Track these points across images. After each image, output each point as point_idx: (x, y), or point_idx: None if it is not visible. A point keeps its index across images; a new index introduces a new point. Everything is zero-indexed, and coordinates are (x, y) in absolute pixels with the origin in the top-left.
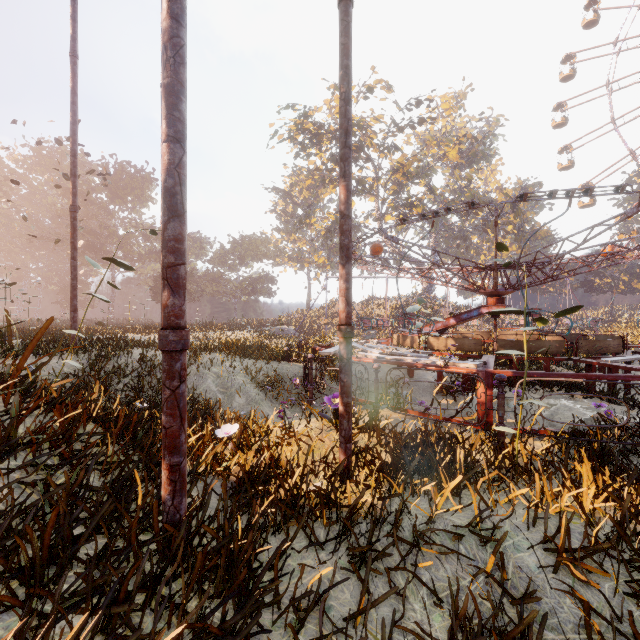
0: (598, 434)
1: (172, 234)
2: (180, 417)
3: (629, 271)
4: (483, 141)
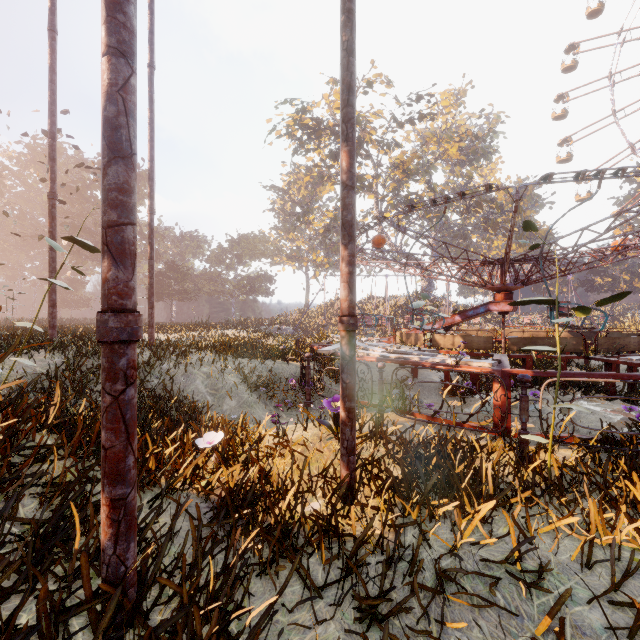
0: (634, 442)
1: (114, 182)
2: (126, 433)
3: (630, 270)
4: (483, 138)
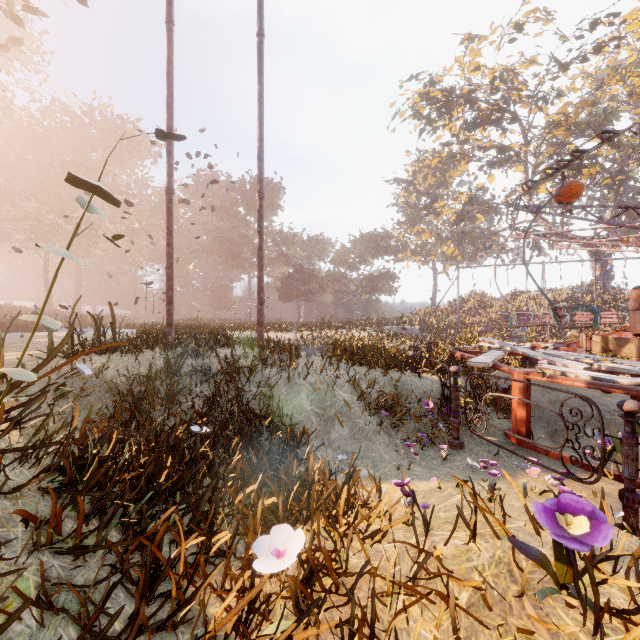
0: None
1: None
2: None
3: None
4: None
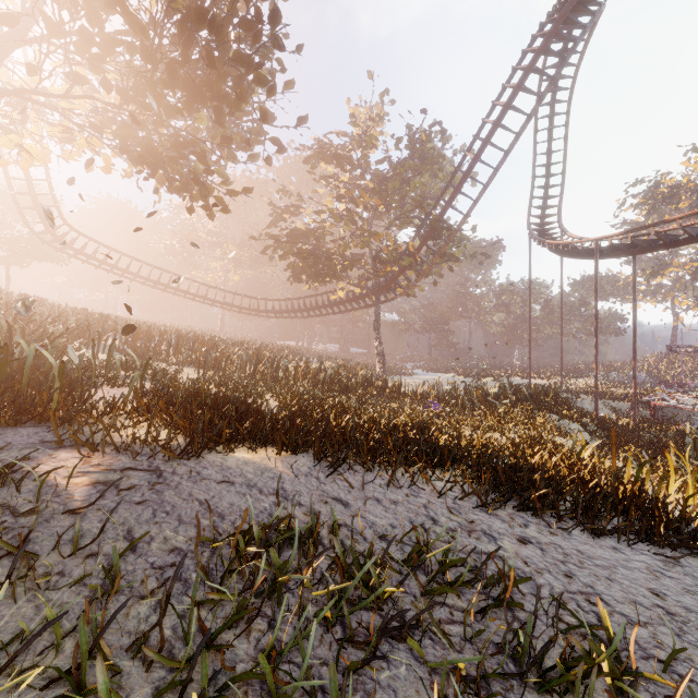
0: None
1: (596, 381)
2: (597, 406)
3: None
4: None
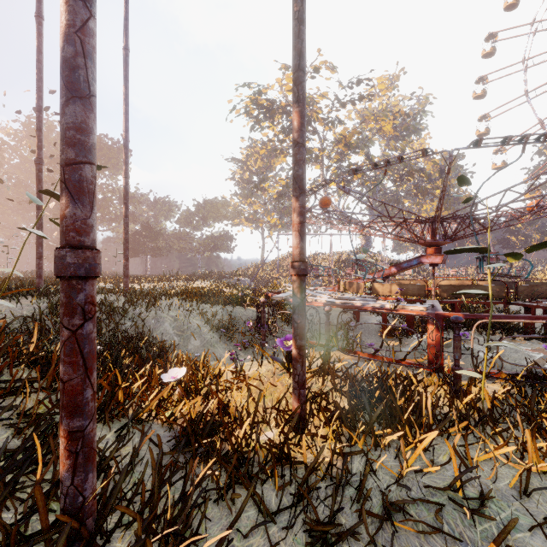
0: None
1: (71, 121)
2: (84, 366)
3: (540, 230)
4: (414, 117)
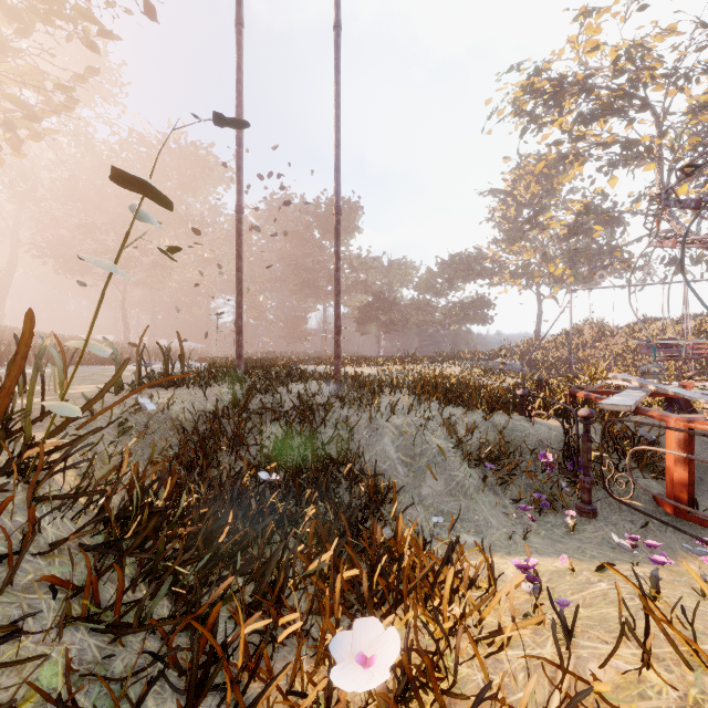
0: None
1: None
2: None
3: None
4: None
